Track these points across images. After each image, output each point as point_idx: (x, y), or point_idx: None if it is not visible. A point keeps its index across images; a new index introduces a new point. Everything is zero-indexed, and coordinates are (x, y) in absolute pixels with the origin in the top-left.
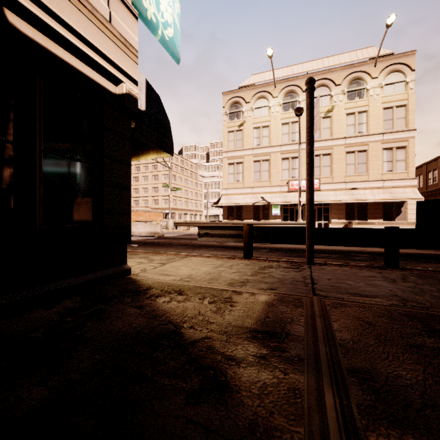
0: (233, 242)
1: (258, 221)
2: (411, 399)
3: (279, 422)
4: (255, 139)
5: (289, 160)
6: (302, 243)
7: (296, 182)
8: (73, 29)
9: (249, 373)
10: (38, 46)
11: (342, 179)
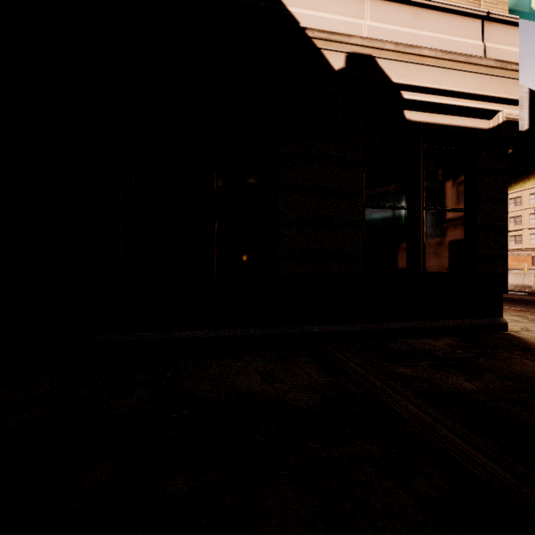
0: None
1: None
2: None
3: None
4: None
5: None
6: None
7: None
8: (449, 92)
9: None
10: (423, 124)
11: None
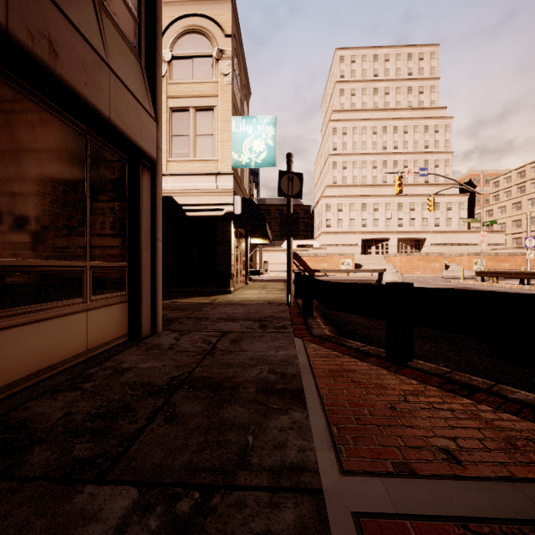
0: None
1: None
2: None
3: None
4: None
5: None
6: None
7: None
8: (202, 204)
9: None
10: (194, 216)
11: None
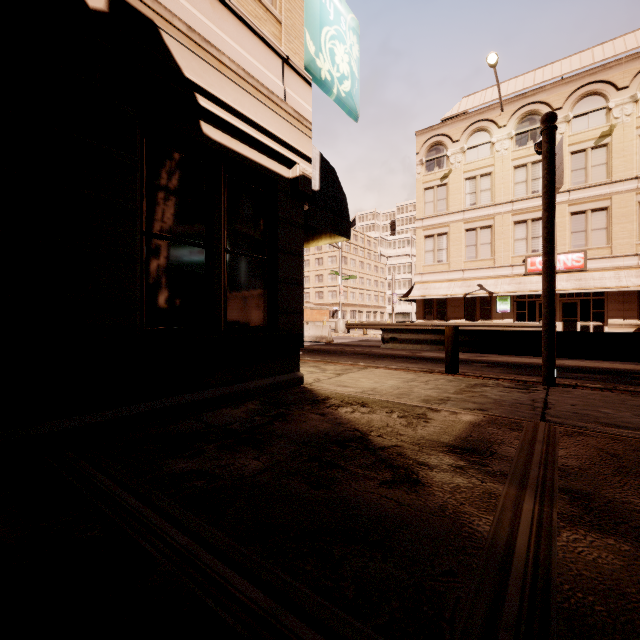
0: (431, 352)
1: (473, 321)
2: (631, 519)
3: (469, 510)
4: (468, 195)
5: (526, 224)
6: (536, 353)
7: (540, 259)
8: (252, 122)
9: (442, 477)
10: (224, 148)
11: (630, 250)
